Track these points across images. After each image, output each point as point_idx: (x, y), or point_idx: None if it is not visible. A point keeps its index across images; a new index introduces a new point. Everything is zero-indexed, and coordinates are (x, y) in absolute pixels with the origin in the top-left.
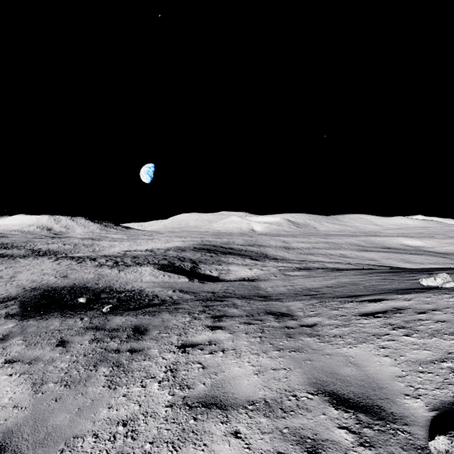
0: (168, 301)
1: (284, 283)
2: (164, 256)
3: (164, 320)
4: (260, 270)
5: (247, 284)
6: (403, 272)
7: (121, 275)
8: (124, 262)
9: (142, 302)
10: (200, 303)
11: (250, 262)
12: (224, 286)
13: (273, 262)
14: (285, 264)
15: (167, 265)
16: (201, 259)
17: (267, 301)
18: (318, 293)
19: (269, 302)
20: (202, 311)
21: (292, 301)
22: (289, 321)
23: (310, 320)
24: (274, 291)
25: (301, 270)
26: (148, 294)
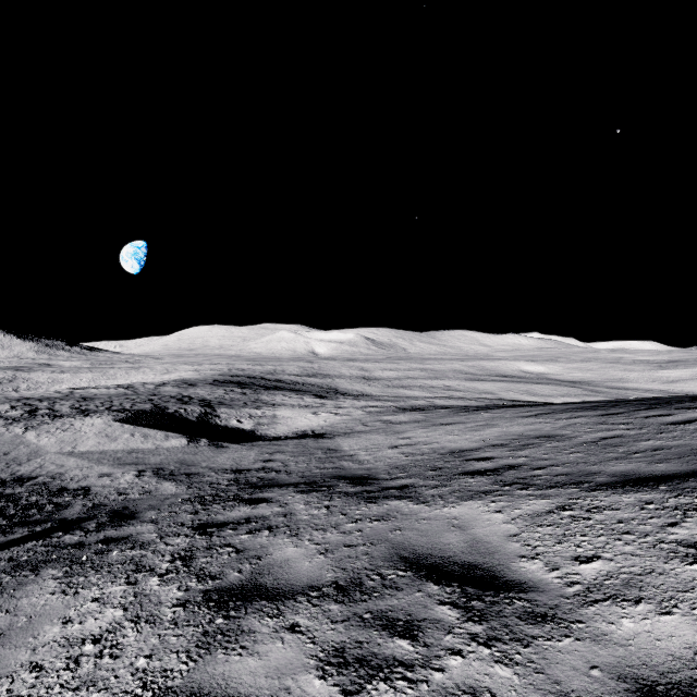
0: (106, 509)
1: (390, 439)
2: (151, 395)
3: (15, 625)
4: (334, 415)
5: (314, 444)
6: (613, 408)
7: (26, 439)
8: (53, 408)
9: (29, 516)
10: (191, 516)
11: (312, 402)
12: (264, 451)
13: (351, 399)
14: (372, 402)
15: (149, 412)
16: (224, 400)
17: (380, 498)
18: (494, 465)
19: (388, 505)
20: (182, 559)
21: (453, 497)
22: (542, 641)
23: (638, 630)
24: (378, 461)
25: (409, 412)
26: (67, 485)
